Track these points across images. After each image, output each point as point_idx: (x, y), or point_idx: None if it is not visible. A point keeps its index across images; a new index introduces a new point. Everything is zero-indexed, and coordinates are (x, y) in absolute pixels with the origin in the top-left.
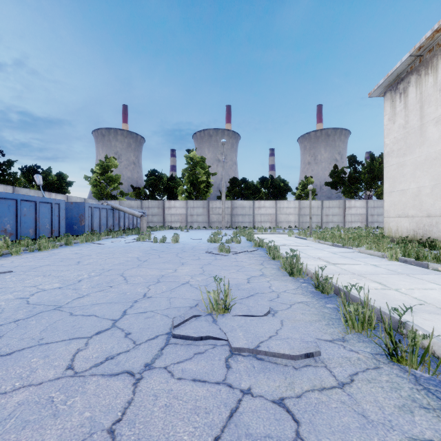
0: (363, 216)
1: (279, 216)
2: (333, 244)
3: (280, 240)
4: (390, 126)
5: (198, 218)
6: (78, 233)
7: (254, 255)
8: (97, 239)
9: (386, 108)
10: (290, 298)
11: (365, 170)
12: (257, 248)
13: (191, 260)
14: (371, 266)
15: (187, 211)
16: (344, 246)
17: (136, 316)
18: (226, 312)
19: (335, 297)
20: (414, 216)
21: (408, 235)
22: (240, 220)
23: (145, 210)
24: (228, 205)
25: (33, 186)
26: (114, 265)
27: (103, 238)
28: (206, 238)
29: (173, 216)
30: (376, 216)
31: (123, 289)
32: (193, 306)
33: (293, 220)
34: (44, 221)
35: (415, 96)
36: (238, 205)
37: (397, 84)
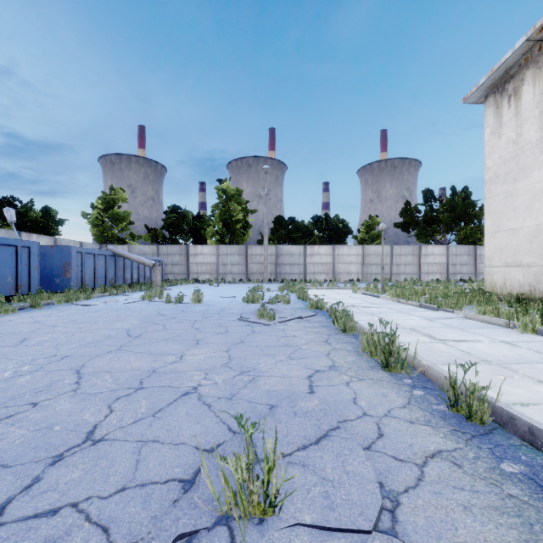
0: (443, 265)
1: (337, 266)
2: (420, 304)
3: (344, 299)
4: (493, 142)
5: (232, 268)
6: (61, 289)
7: (312, 325)
8: (85, 298)
9: (487, 118)
10: (408, 437)
11: (444, 208)
12: (314, 311)
13: (212, 335)
14: (503, 344)
15: (218, 259)
16: (439, 308)
17: (16, 538)
18: (269, 513)
19: (501, 433)
20: (531, 265)
21: (521, 291)
22: (287, 271)
23: (162, 258)
24: (272, 252)
25: (8, 225)
26: (78, 347)
27: (96, 296)
28: (241, 296)
29: (200, 265)
30: (459, 265)
31: (55, 412)
32: (188, 478)
33: (355, 271)
34: (4, 272)
35: (533, 98)
36: (284, 252)
37: (504, 83)
